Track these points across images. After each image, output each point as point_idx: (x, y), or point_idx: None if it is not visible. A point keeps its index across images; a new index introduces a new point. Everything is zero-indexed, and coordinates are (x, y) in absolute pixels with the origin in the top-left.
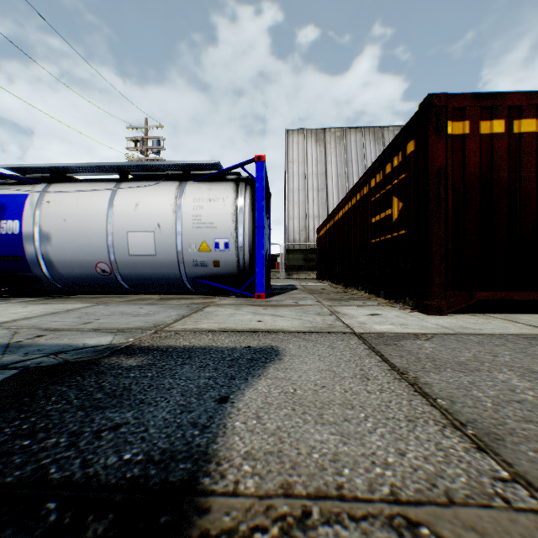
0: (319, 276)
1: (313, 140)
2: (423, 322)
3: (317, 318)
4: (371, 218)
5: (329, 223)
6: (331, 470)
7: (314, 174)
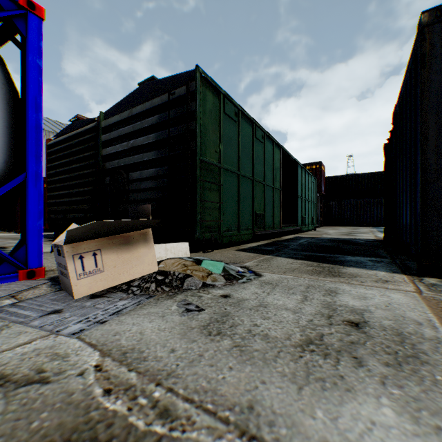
0: None
1: None
2: (14, 234)
3: None
4: None
5: None
6: None
7: None
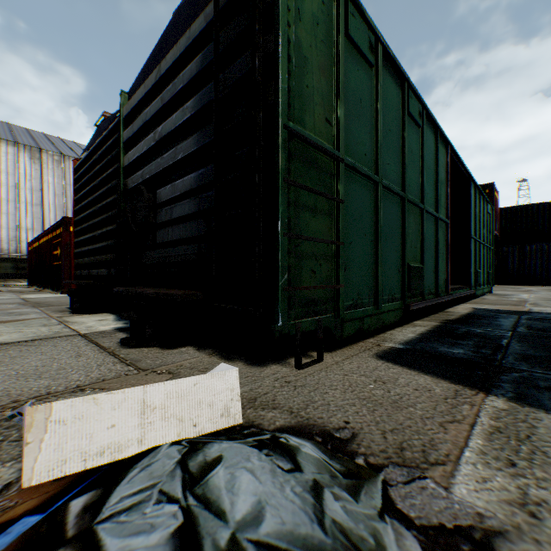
0: (31, 283)
1: (28, 156)
2: (56, 296)
3: (9, 297)
4: (54, 251)
5: (37, 243)
6: (0, 303)
7: (29, 189)
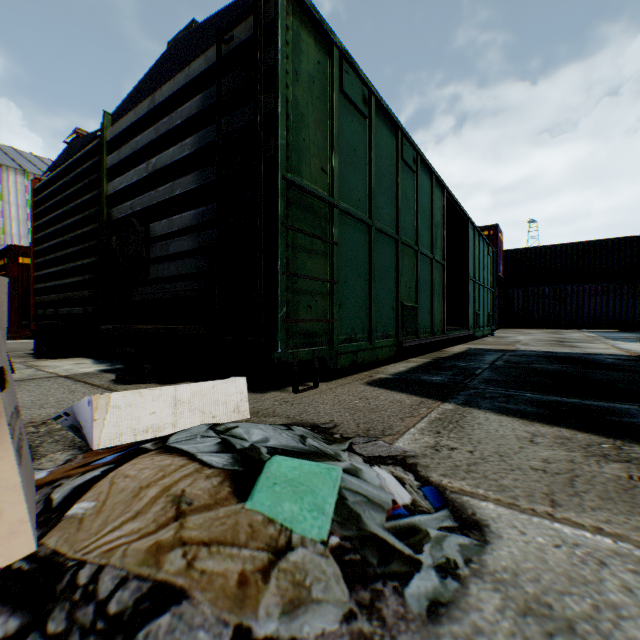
0: None
1: None
2: None
3: None
4: None
5: None
6: None
7: None
